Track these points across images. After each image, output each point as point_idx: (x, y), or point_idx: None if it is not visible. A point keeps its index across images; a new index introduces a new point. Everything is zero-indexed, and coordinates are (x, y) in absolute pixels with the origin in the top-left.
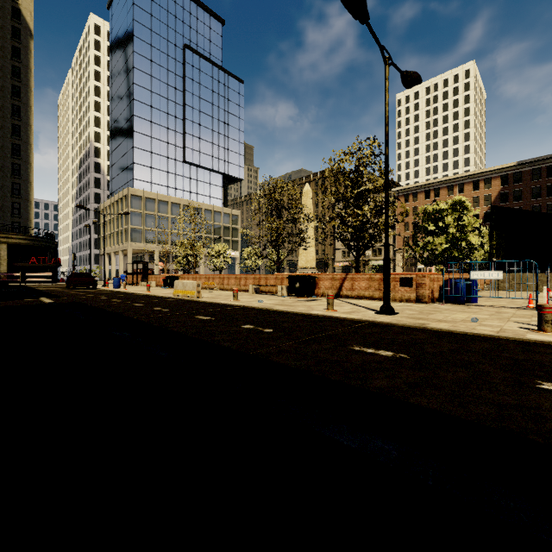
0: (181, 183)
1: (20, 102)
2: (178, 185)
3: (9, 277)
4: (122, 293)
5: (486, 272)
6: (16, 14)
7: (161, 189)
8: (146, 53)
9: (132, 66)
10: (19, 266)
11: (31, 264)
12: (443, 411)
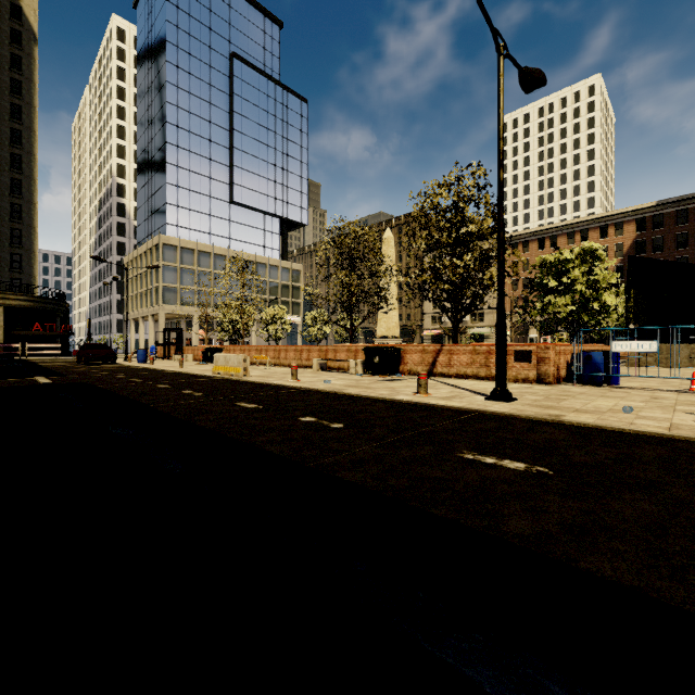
0: (227, 229)
1: (21, 125)
2: (224, 231)
3: (7, 349)
4: (147, 370)
5: (633, 343)
6: (16, 12)
7: (202, 237)
8: (182, 63)
9: (165, 80)
10: (19, 334)
11: (35, 332)
12: (648, 591)
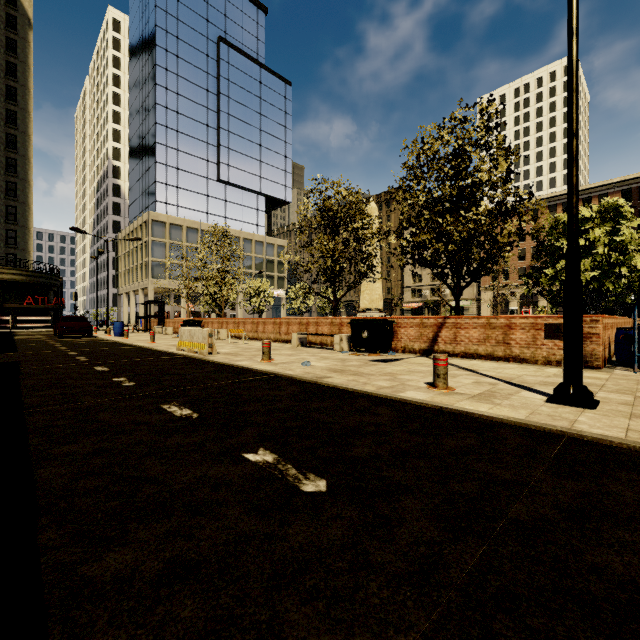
0: (214, 206)
1: (16, 106)
2: (211, 208)
3: None
4: (113, 345)
5: None
6: None
7: (190, 213)
8: (171, 46)
9: (154, 63)
10: (12, 307)
11: (26, 305)
12: None
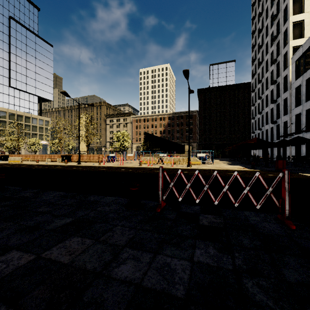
0: (7, 99)
1: None
2: (5, 100)
3: None
4: None
5: (112, 154)
6: None
7: None
8: None
9: None
10: None
11: None
12: (54, 169)
